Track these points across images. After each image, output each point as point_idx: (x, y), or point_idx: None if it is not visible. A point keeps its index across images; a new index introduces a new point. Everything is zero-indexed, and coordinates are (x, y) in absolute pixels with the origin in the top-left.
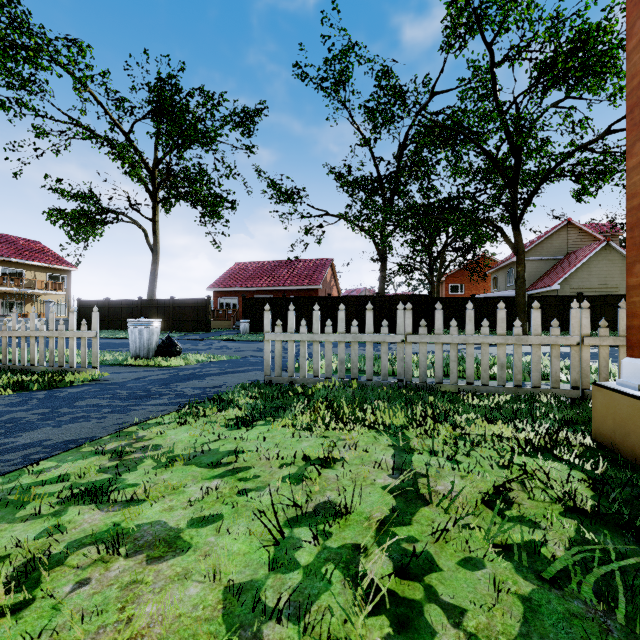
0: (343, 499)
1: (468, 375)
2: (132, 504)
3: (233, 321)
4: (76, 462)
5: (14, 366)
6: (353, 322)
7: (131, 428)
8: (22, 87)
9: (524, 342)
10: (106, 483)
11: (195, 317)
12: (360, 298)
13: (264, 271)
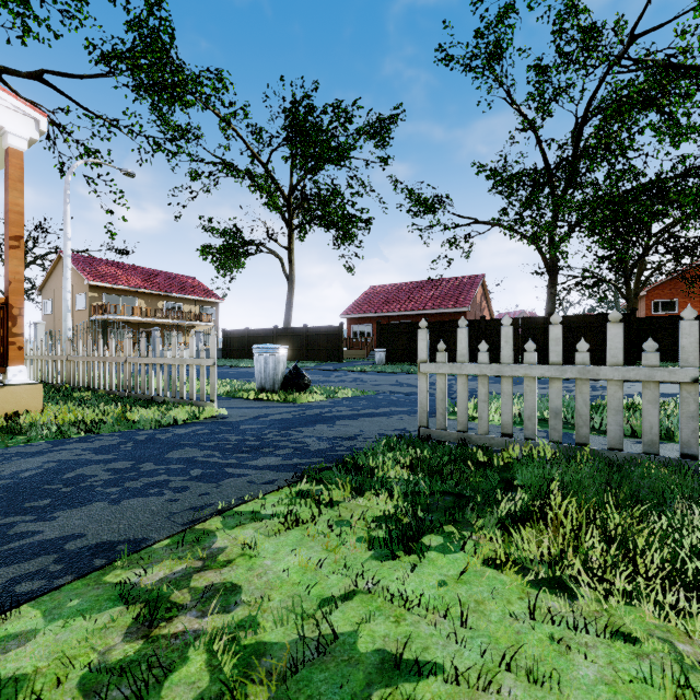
0: None
1: None
2: None
3: (367, 350)
4: (70, 624)
5: (143, 395)
6: (579, 344)
7: (210, 522)
8: (181, 137)
9: None
10: None
11: (328, 346)
12: (525, 320)
13: (401, 294)
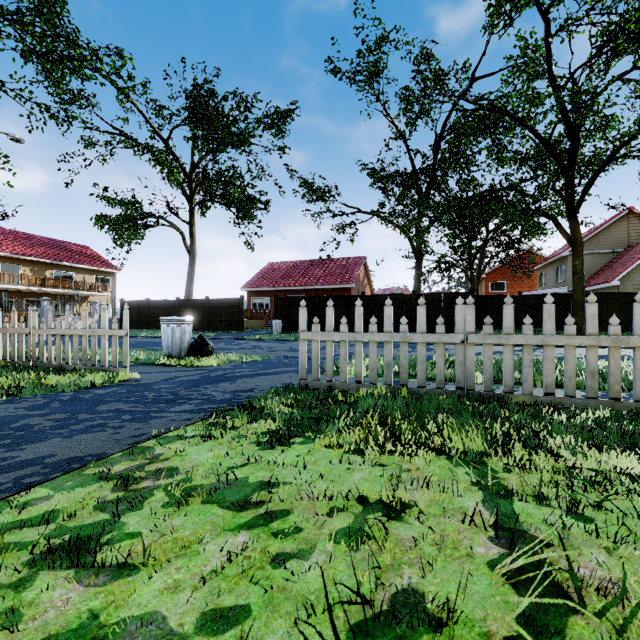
0: (432, 586)
1: (547, 384)
2: (124, 573)
3: (266, 321)
4: (73, 491)
5: (50, 364)
6: (402, 319)
7: (148, 442)
8: (73, 102)
9: (624, 344)
10: (99, 529)
11: (229, 317)
12: (395, 296)
13: (296, 270)
